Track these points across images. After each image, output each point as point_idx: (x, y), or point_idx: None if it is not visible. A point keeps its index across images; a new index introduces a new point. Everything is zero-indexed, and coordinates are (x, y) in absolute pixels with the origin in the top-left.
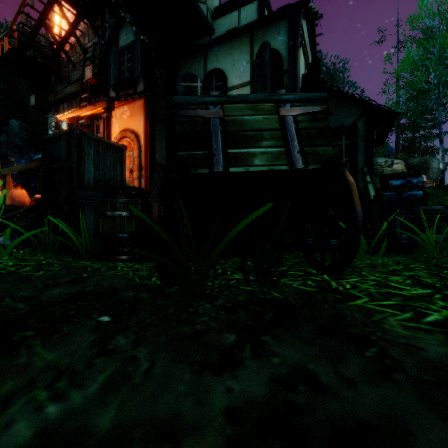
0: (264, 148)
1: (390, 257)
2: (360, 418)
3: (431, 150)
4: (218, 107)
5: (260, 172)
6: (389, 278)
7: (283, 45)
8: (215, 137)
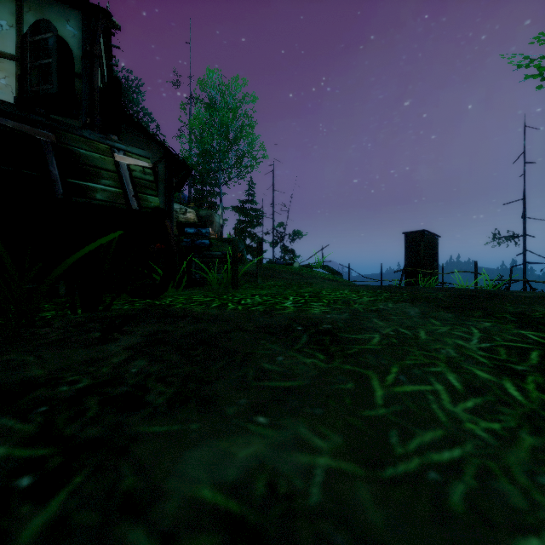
0: (105, 186)
1: (189, 291)
2: (190, 332)
3: (215, 206)
4: (48, 129)
5: (102, 206)
6: (192, 297)
7: (74, 40)
8: (50, 161)
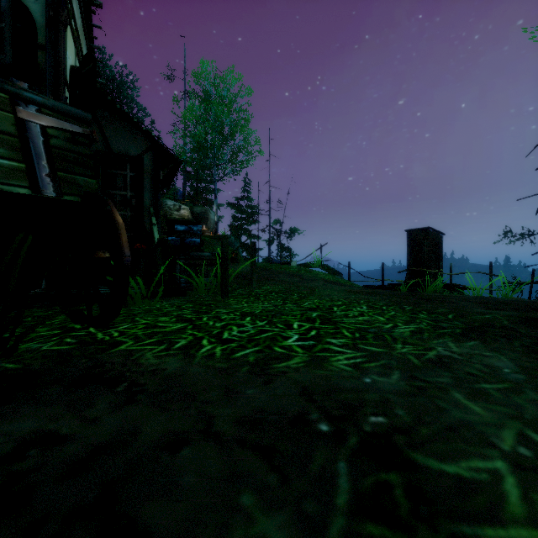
0: None
1: (169, 301)
2: (98, 444)
3: (210, 203)
4: None
5: None
6: (159, 319)
7: (37, 5)
8: None
